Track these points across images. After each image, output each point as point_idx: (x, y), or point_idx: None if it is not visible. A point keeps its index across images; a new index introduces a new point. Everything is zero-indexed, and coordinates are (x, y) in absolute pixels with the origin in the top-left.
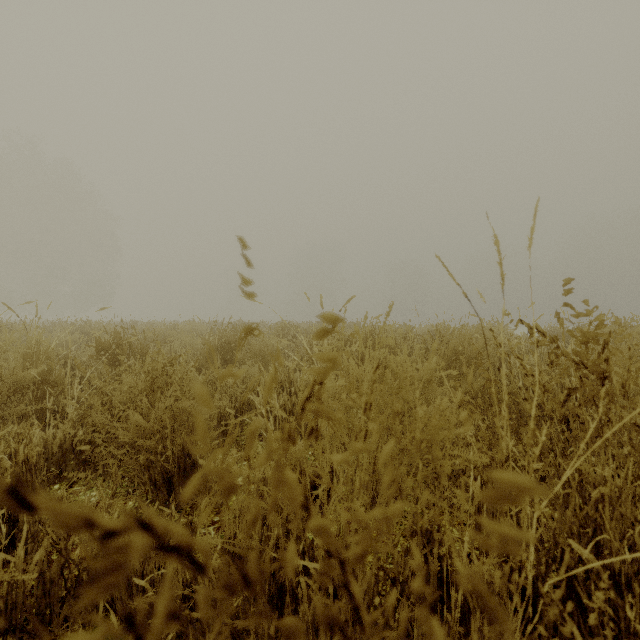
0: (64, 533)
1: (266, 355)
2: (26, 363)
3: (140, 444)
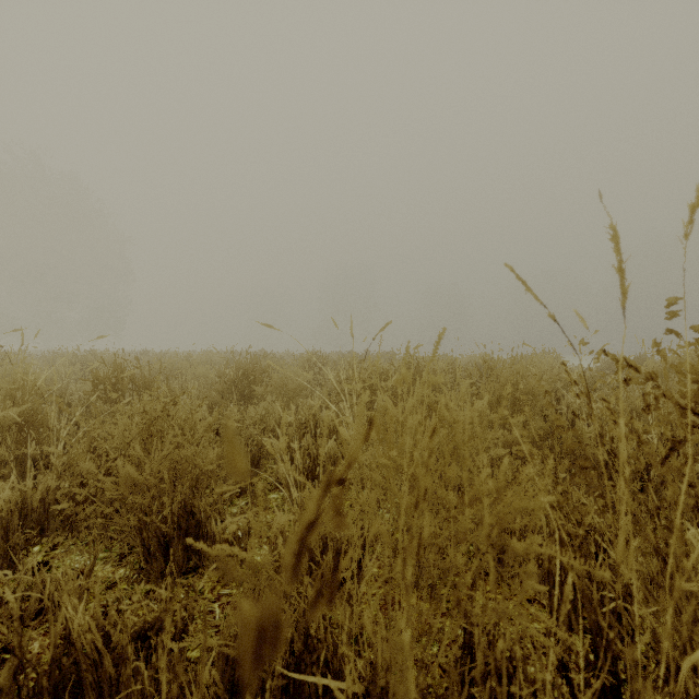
0: (18, 626)
1: (289, 390)
2: (6, 401)
3: (130, 502)
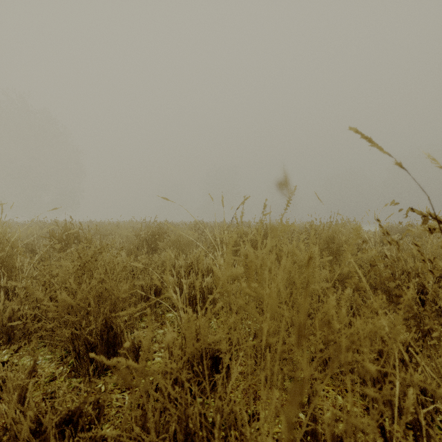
0: None
1: (181, 244)
2: None
3: (65, 320)
